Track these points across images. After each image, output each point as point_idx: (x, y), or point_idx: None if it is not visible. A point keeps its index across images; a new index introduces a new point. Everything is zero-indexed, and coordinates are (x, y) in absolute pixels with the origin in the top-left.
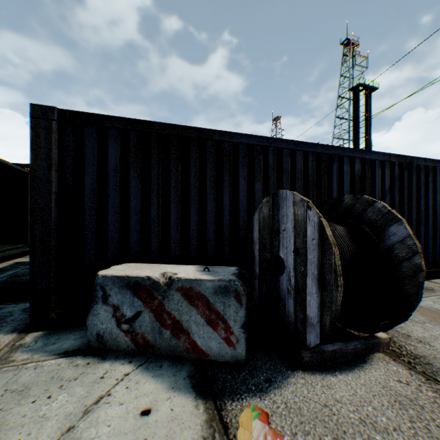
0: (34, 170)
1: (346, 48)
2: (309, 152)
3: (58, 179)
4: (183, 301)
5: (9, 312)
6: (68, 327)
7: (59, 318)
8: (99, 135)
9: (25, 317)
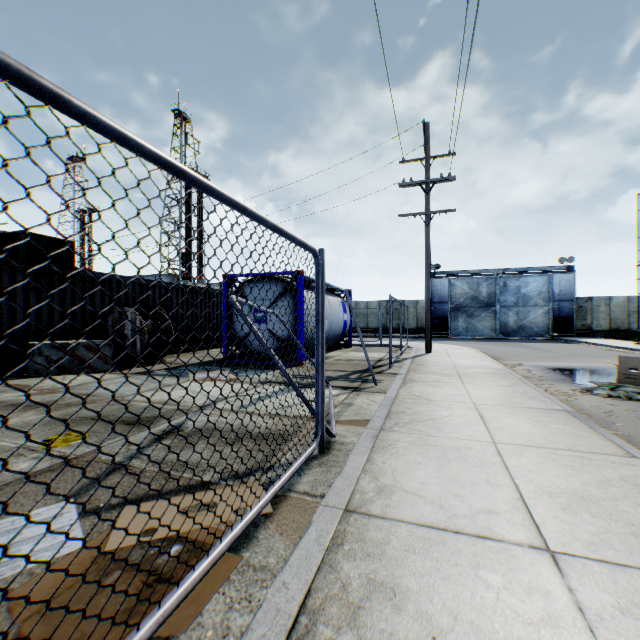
0: None
1: (179, 119)
2: (136, 282)
3: None
4: (86, 350)
5: None
6: None
7: None
8: (11, 271)
9: None
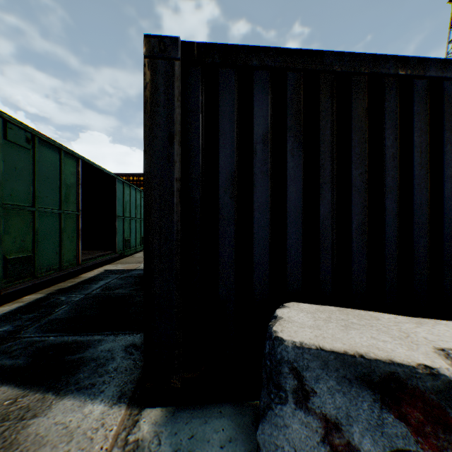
0: (148, 143)
1: None
2: None
3: (181, 158)
4: None
5: (109, 351)
6: (196, 403)
7: (182, 385)
8: (239, 82)
9: (129, 366)
